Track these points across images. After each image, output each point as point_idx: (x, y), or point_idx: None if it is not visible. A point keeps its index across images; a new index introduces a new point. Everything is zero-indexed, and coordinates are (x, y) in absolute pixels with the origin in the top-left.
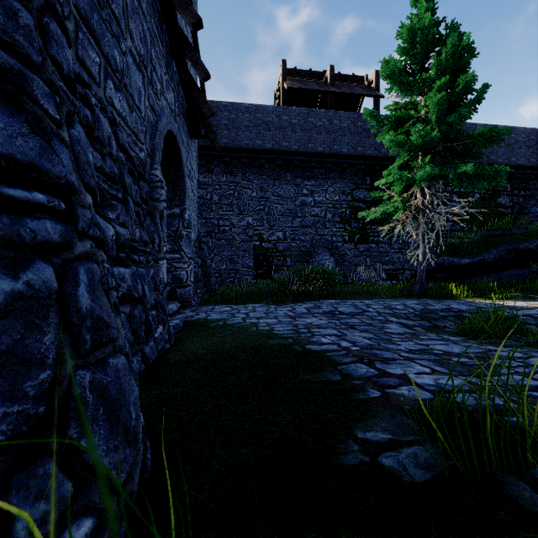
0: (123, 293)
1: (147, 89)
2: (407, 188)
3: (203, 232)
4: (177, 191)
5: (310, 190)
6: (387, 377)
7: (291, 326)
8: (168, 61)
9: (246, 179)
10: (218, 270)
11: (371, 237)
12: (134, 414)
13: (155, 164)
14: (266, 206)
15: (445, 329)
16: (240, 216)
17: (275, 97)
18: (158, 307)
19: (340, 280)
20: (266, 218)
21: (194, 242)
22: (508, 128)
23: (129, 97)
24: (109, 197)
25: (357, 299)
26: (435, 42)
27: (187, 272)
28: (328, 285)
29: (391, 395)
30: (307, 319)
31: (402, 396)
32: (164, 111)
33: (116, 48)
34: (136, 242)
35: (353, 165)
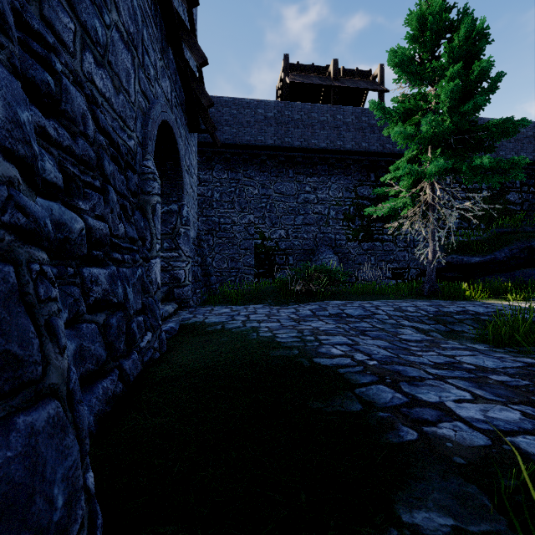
0: (95, 299)
1: (138, 72)
2: (415, 183)
3: (203, 230)
4: (175, 186)
5: (313, 187)
6: (421, 406)
7: (295, 332)
8: (163, 47)
9: (248, 176)
10: (219, 269)
11: (375, 235)
12: (61, 499)
13: (147, 154)
14: (268, 203)
15: (464, 335)
16: (242, 214)
17: (277, 93)
18: (147, 311)
19: (344, 279)
20: (267, 215)
21: (194, 240)
22: (524, 118)
23: (115, 77)
24: (81, 185)
25: (364, 300)
26: (446, 28)
27: (185, 272)
28: (332, 285)
29: (432, 437)
30: (312, 323)
31: (447, 439)
32: (158, 99)
33: (97, 18)
34: (120, 238)
35: (357, 161)
